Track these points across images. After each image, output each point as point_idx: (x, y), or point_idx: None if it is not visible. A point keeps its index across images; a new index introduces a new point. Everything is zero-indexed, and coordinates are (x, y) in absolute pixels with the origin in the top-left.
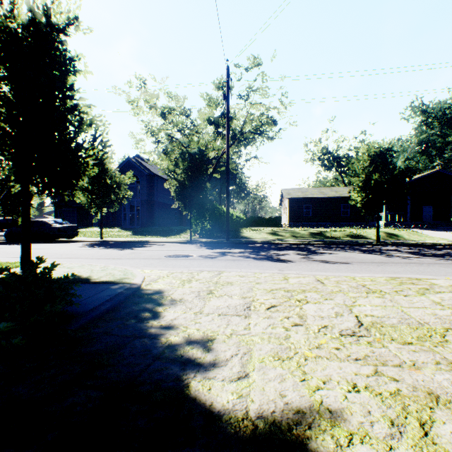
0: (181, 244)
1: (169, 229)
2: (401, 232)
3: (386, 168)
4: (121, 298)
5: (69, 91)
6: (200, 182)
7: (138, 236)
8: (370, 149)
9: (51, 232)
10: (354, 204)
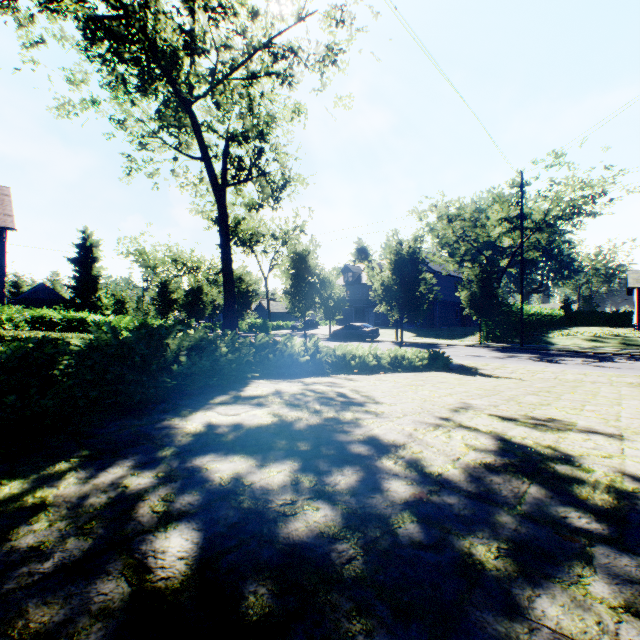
0: (471, 347)
1: (451, 330)
2: None
3: None
4: (460, 366)
5: (419, 270)
6: (490, 290)
7: (422, 338)
8: None
9: (363, 333)
10: None
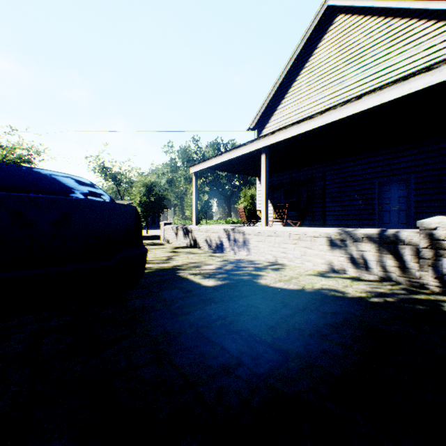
0: None
1: None
2: None
3: None
4: None
5: None
6: None
7: None
8: None
9: None
10: None
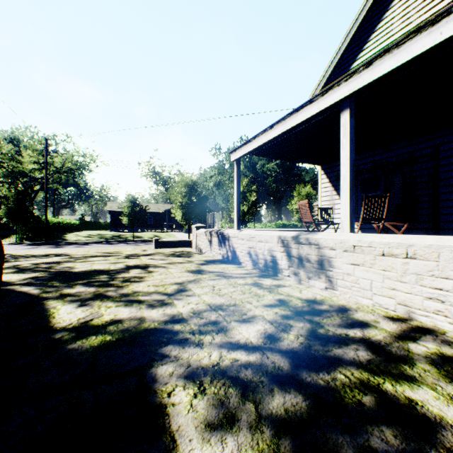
0: (10, 245)
1: None
2: (163, 234)
3: (138, 206)
4: None
5: None
6: (25, 206)
7: None
8: (127, 198)
9: None
10: (156, 216)
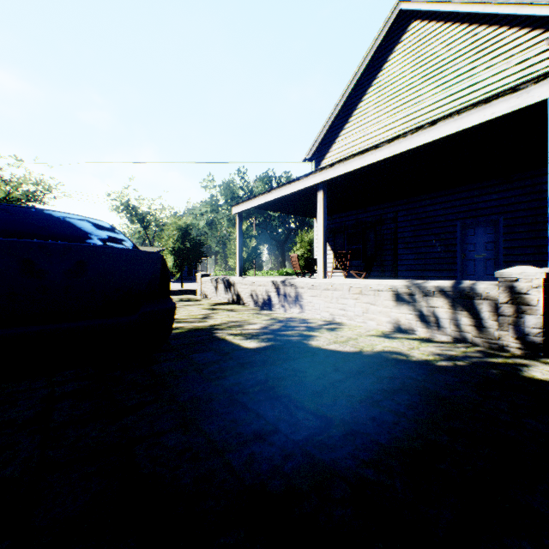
0: None
1: None
2: None
3: None
4: None
5: None
6: None
7: None
8: None
9: None
10: None
